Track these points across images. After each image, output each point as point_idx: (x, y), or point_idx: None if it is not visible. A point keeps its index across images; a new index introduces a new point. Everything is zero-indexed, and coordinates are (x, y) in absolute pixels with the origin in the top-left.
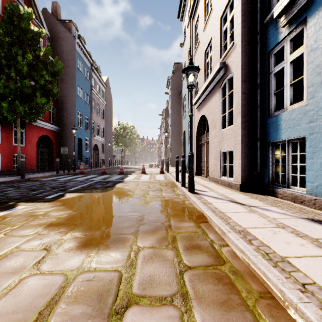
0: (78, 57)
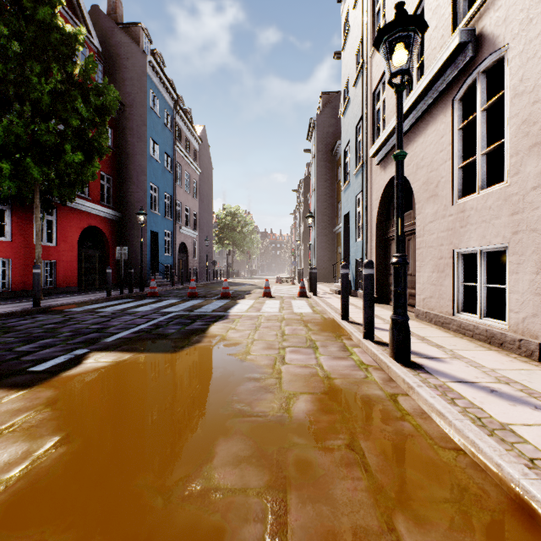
0: (152, 87)
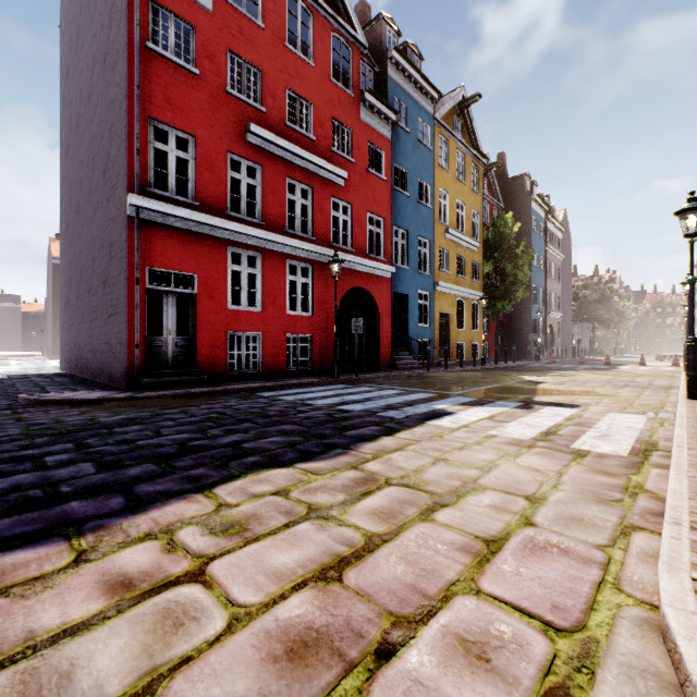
0: (533, 215)
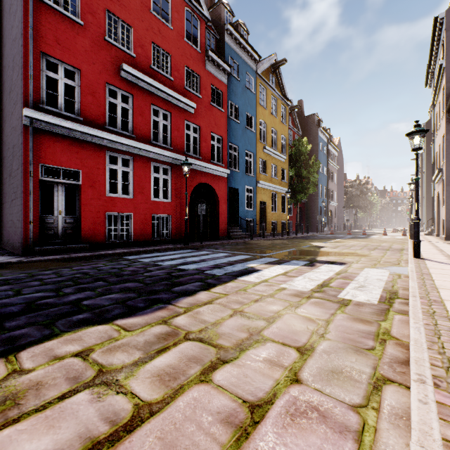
0: (320, 140)
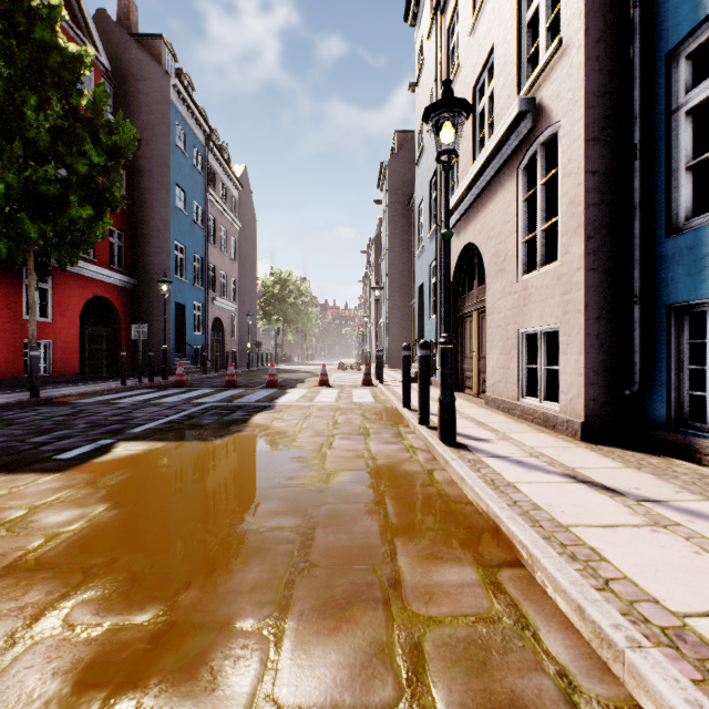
0: (177, 118)
